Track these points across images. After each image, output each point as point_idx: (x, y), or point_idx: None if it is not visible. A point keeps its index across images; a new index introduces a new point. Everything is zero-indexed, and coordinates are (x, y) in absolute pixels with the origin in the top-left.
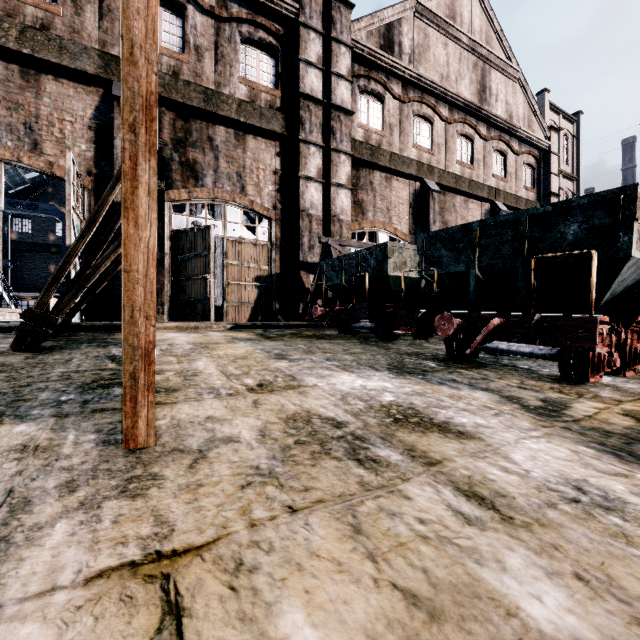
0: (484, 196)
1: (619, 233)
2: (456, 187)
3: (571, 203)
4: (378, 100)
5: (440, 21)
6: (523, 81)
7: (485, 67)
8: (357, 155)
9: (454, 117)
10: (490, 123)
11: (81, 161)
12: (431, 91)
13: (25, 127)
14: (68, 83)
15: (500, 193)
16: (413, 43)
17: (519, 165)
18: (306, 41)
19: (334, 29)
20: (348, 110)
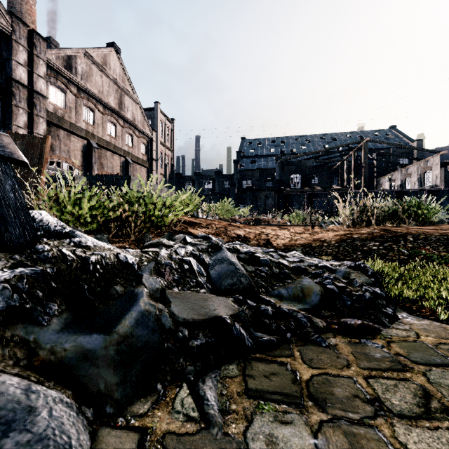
0: (122, 154)
1: (129, 184)
2: (107, 147)
3: (122, 176)
4: (62, 92)
5: (98, 64)
6: (140, 105)
7: (122, 93)
8: (50, 119)
9: (106, 112)
10: (125, 120)
11: None
12: (94, 97)
13: None
14: None
15: (130, 154)
16: (84, 70)
17: (139, 142)
18: (17, 50)
19: (36, 50)
20: (45, 96)
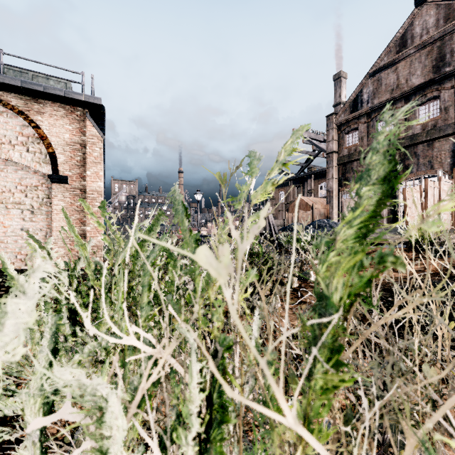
0: None
1: None
2: None
3: None
4: None
5: None
6: None
7: None
8: None
9: None
10: None
11: (447, 166)
12: None
13: (428, 162)
14: (443, 140)
15: None
16: None
17: None
18: None
19: None
20: None
